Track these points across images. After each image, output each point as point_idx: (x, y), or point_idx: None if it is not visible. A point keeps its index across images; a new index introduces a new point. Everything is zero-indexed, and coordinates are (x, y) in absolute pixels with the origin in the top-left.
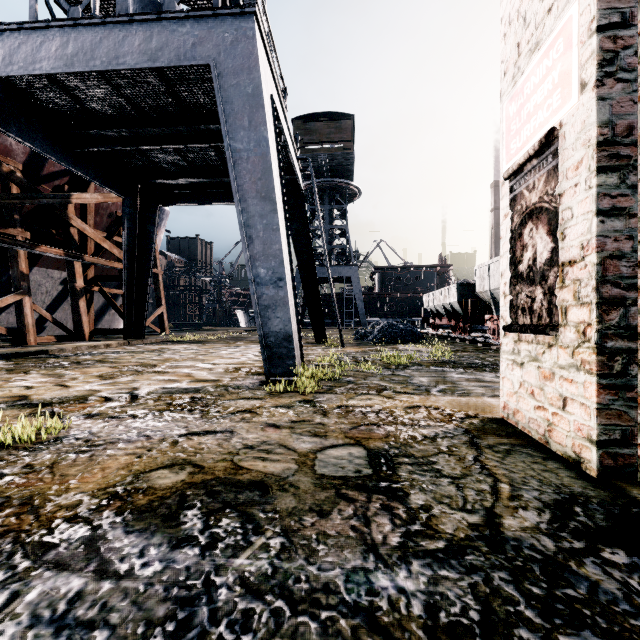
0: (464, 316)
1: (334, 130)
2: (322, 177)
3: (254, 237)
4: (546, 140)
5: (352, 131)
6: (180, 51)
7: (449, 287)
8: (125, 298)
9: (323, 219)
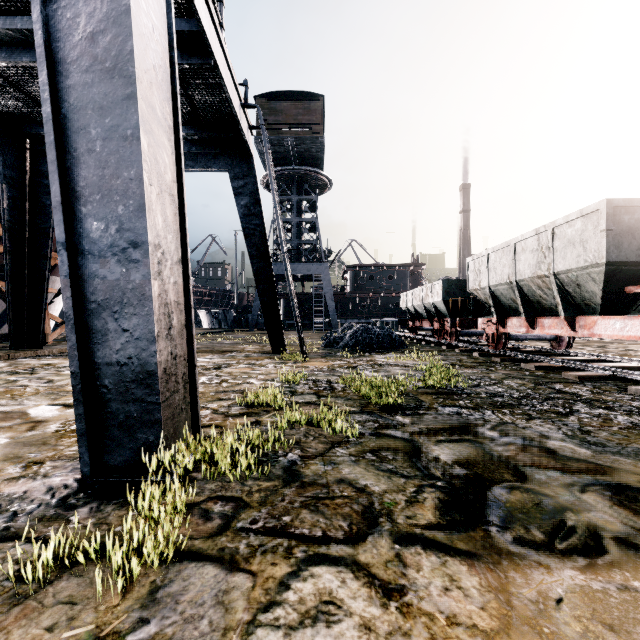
0: (451, 318)
1: (302, 111)
2: (289, 164)
3: (81, 152)
4: None
5: (322, 113)
6: None
7: (432, 284)
8: (9, 294)
9: (291, 211)
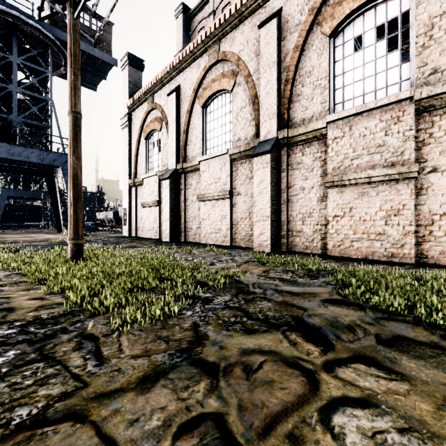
0: (115, 222)
1: None
2: None
3: None
4: (126, 208)
5: None
6: (50, 161)
7: (110, 212)
8: None
9: None
